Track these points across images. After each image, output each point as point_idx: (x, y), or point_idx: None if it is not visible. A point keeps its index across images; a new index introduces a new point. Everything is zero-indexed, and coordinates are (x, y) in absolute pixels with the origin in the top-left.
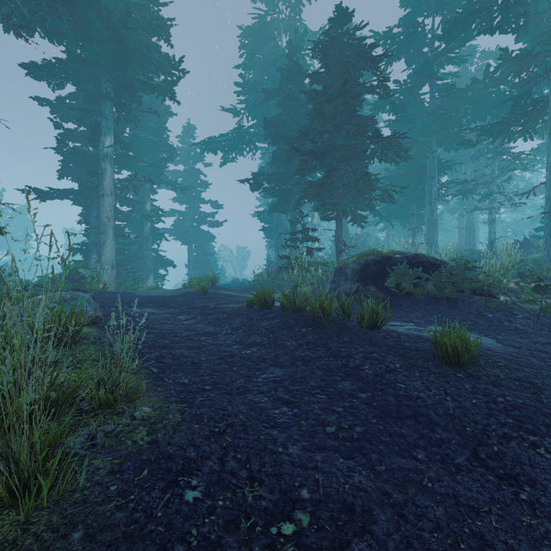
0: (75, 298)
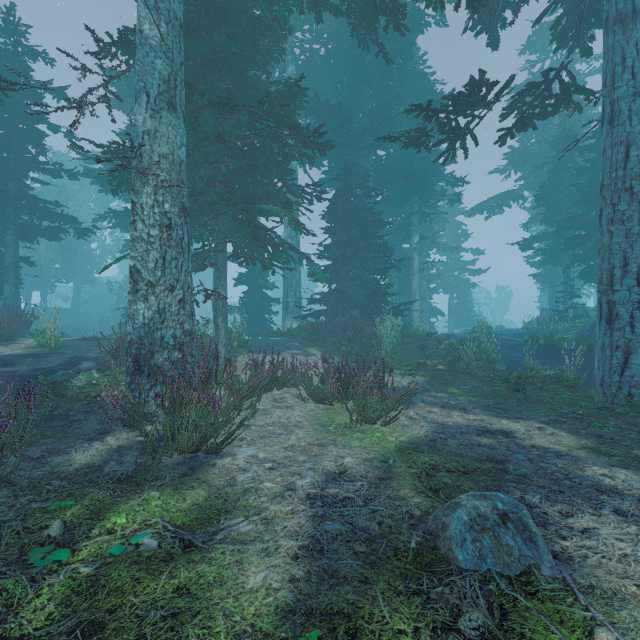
0: (453, 335)
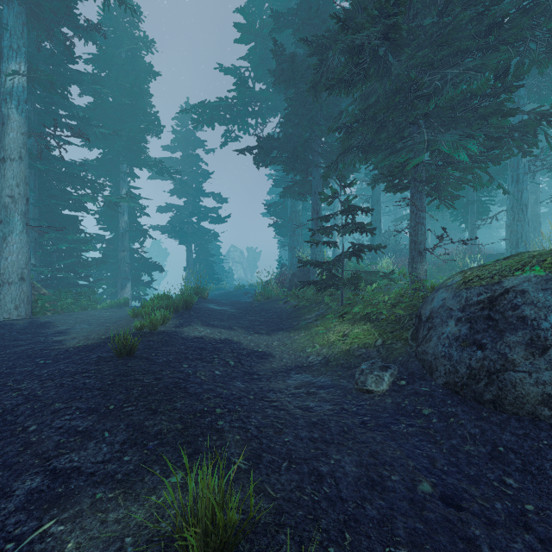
0: None
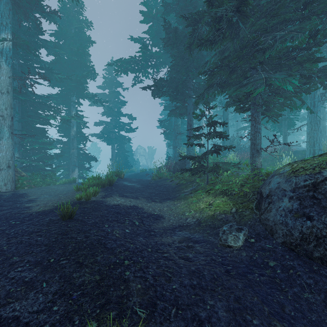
0: None
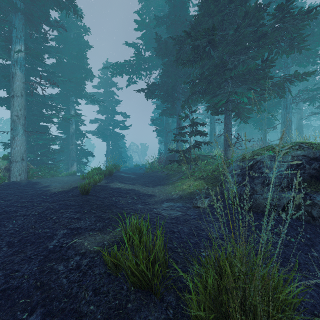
0: None
